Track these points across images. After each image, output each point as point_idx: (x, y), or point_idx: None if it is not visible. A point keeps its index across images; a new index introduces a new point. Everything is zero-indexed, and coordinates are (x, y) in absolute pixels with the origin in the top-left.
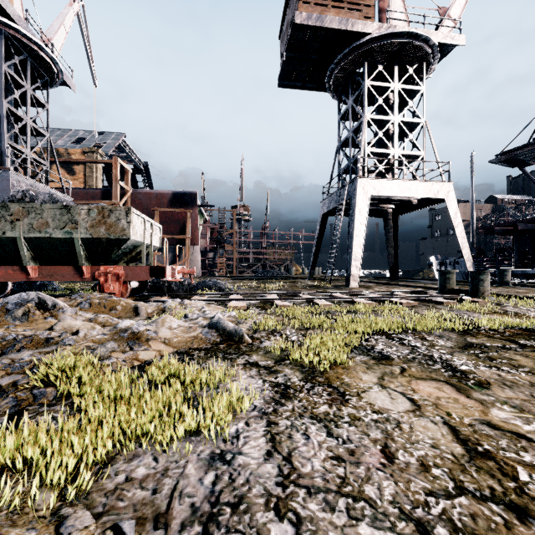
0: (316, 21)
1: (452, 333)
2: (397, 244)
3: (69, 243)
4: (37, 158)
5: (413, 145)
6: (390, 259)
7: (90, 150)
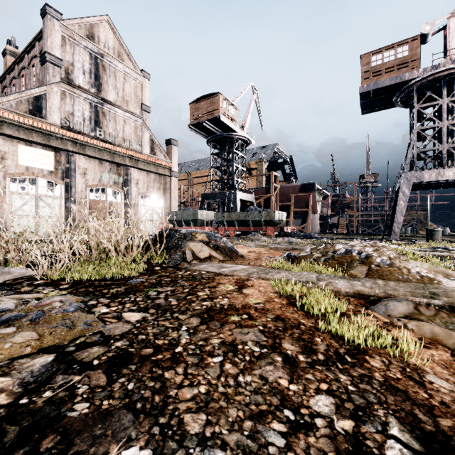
0: (373, 86)
1: None
2: None
3: (260, 221)
4: (242, 181)
5: None
6: None
7: (259, 160)
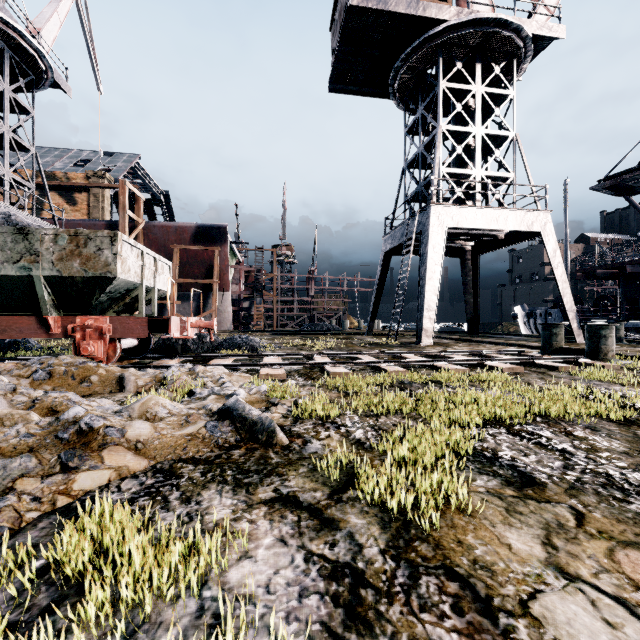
0: (378, 3)
1: (606, 421)
2: (477, 290)
3: (28, 284)
4: (18, 179)
5: (499, 164)
6: (469, 309)
7: (95, 174)
